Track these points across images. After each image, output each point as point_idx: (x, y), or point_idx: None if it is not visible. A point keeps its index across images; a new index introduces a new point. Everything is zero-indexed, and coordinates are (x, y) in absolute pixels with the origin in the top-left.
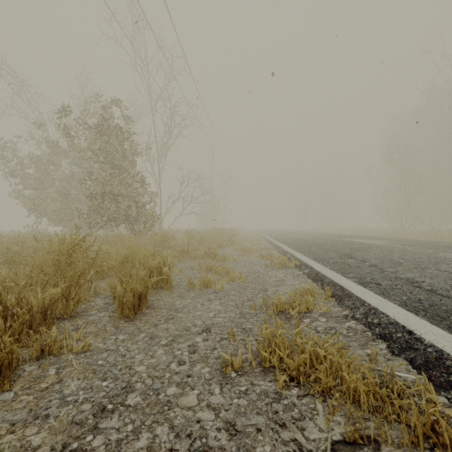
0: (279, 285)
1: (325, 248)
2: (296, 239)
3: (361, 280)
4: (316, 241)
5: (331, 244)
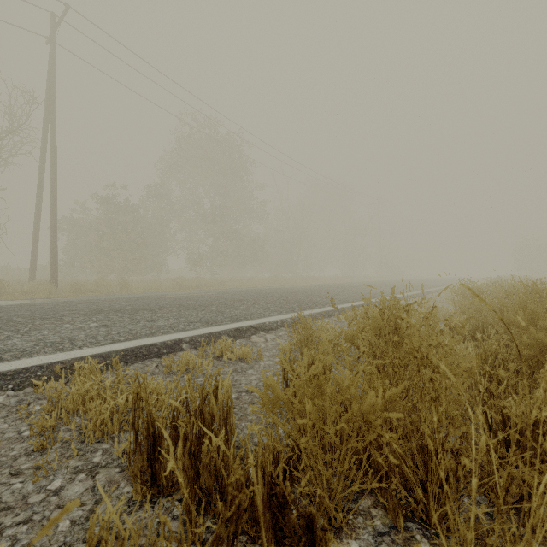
0: None
1: None
2: None
3: None
4: None
5: None
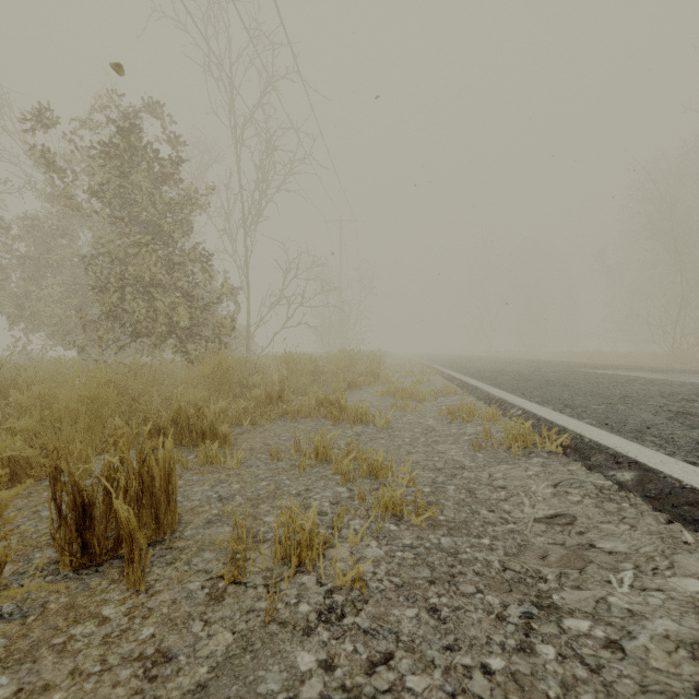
0: (585, 561)
1: (592, 394)
2: (500, 372)
3: None
4: (544, 375)
5: (591, 383)
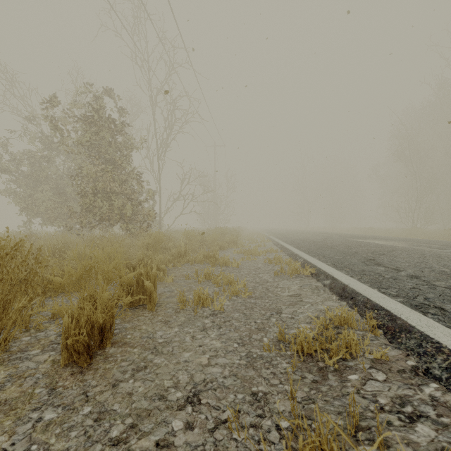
0: (296, 304)
1: (341, 252)
2: (305, 240)
3: (410, 300)
4: (326, 242)
5: (346, 246)
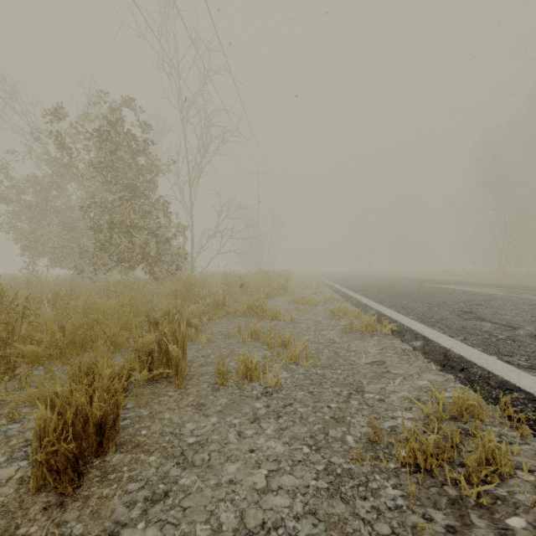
0: (382, 377)
1: (423, 301)
2: (371, 286)
3: None
4: (399, 288)
5: (426, 294)
